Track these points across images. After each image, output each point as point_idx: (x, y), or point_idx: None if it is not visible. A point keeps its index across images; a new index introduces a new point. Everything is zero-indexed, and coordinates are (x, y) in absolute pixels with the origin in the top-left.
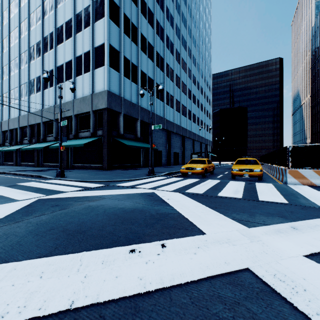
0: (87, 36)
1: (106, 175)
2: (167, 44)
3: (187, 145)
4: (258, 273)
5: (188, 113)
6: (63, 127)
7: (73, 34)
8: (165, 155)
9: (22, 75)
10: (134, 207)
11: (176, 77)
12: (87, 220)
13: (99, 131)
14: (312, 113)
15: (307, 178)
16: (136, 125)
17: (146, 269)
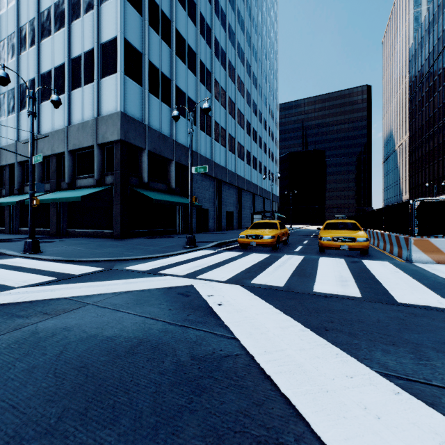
0: (90, 26)
1: (116, 248)
2: (217, 52)
3: (245, 201)
4: None
5: (246, 155)
6: (51, 170)
7: (66, 21)
8: (214, 216)
9: None
10: (140, 335)
11: (229, 102)
12: None
13: (109, 176)
14: (412, 159)
15: (444, 252)
16: (169, 170)
17: None
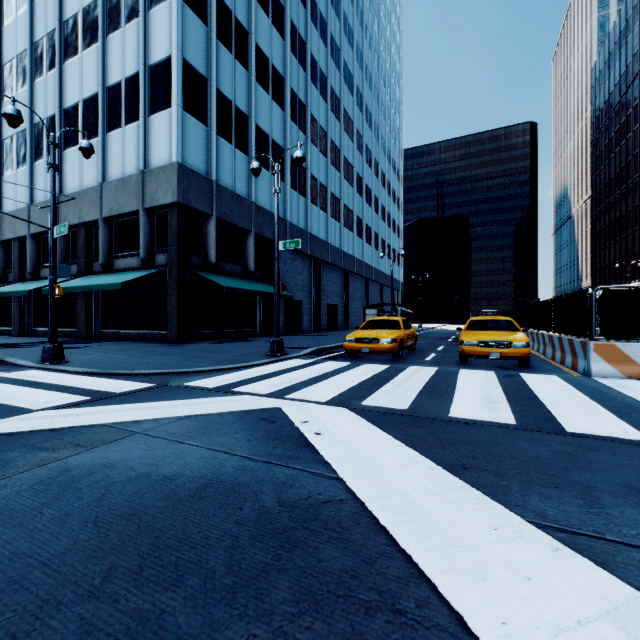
0: (133, 41)
1: (171, 357)
2: (314, 75)
3: (354, 289)
4: None
5: (356, 223)
6: (79, 245)
7: (100, 34)
8: (310, 311)
9: None
10: (209, 474)
11: (332, 148)
12: None
13: (161, 255)
14: (595, 229)
15: (637, 362)
16: (246, 245)
17: None
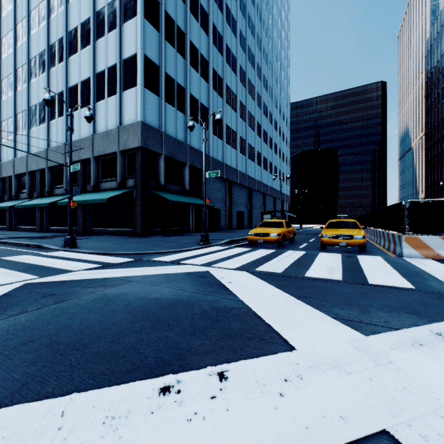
0: (113, 44)
1: (139, 244)
2: (228, 58)
3: (255, 201)
4: (408, 443)
5: (257, 156)
6: (78, 174)
7: (92, 40)
8: (225, 215)
9: (19, 99)
10: (175, 297)
11: (240, 106)
12: (95, 323)
13: (130, 180)
14: (427, 157)
15: (432, 248)
16: (184, 173)
17: (188, 438)
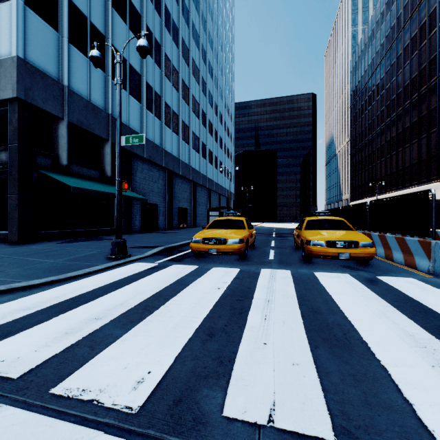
0: None
1: None
2: (168, 23)
3: (200, 197)
4: None
5: (201, 147)
6: None
7: None
8: (164, 212)
9: None
10: None
11: (182, 85)
12: None
13: (1, 153)
14: (352, 162)
15: None
16: (104, 152)
17: None
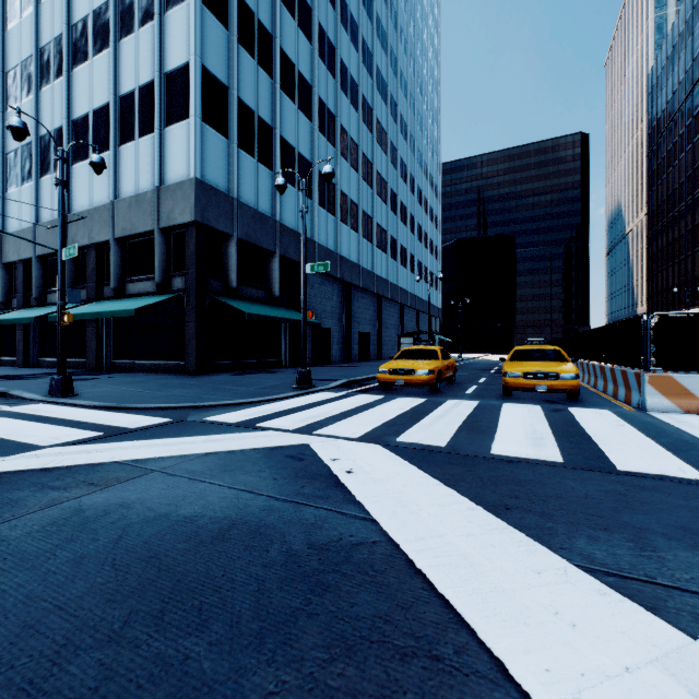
0: (148, 46)
1: (189, 390)
2: (344, 83)
3: (388, 316)
4: None
5: (390, 244)
6: (88, 268)
7: (112, 39)
8: (339, 339)
9: None
10: (233, 514)
11: (363, 162)
12: (12, 606)
13: (177, 279)
14: (652, 250)
15: (696, 395)
16: (271, 268)
17: None
